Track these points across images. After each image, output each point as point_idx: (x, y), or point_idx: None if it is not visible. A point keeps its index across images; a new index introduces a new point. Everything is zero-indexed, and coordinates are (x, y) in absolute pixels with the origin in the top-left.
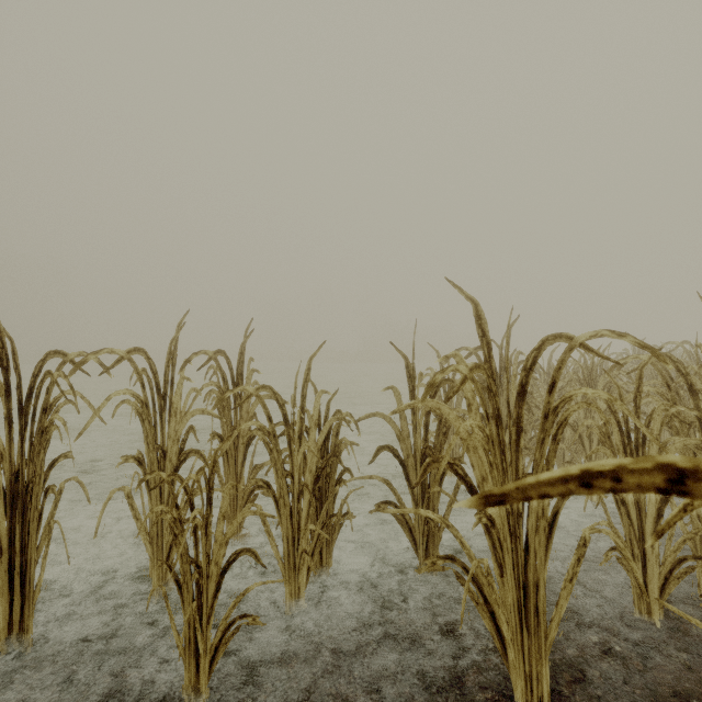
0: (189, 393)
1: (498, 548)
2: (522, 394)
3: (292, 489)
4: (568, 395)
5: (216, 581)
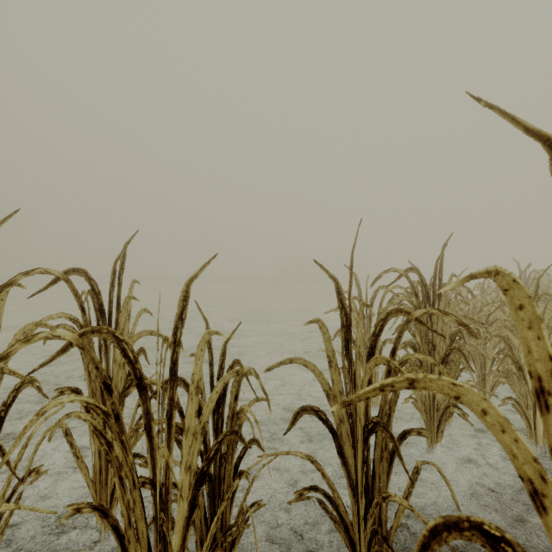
0: (22, 331)
1: None
2: None
3: (153, 508)
4: None
5: None
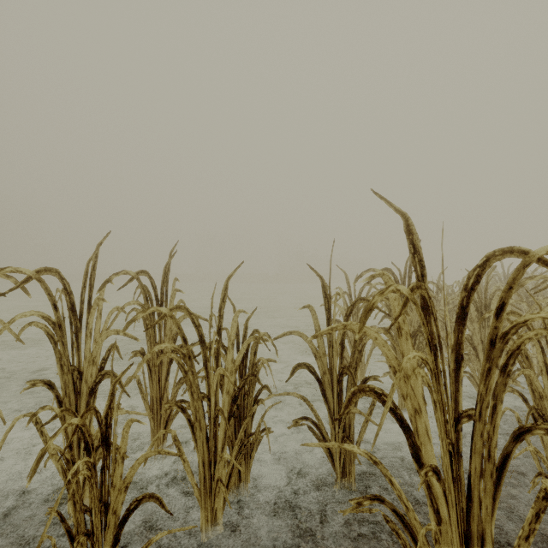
0: (111, 312)
1: (434, 492)
2: (462, 318)
3: (208, 412)
4: (522, 320)
5: (114, 533)
